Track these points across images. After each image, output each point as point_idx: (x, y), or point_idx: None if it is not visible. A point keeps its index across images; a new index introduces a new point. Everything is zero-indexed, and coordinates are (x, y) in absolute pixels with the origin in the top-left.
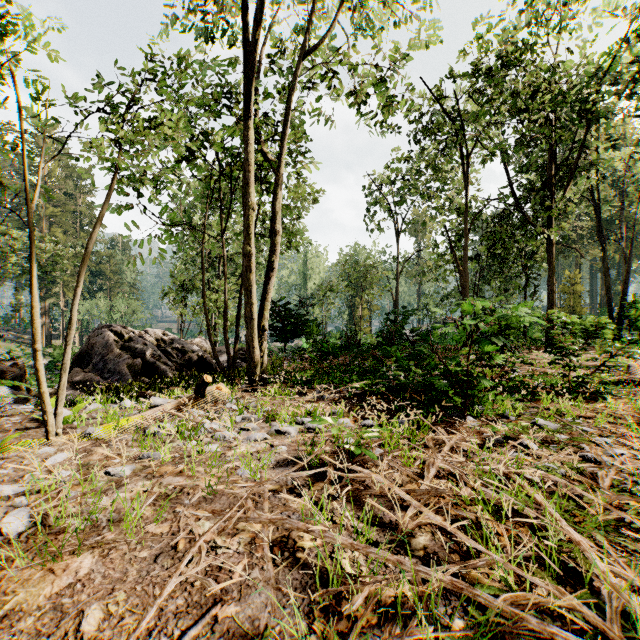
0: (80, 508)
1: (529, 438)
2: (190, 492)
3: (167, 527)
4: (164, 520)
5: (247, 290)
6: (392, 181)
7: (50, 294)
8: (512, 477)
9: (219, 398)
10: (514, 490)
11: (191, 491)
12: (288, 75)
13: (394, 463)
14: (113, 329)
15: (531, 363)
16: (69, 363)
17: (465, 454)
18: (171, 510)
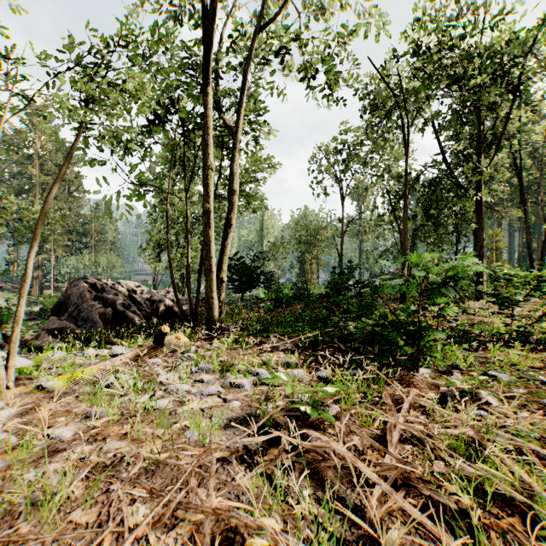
0: (3, 484)
1: (490, 394)
2: (131, 461)
3: (95, 513)
4: (94, 502)
5: (206, 245)
6: (338, 151)
7: (42, 251)
8: (485, 445)
9: (178, 347)
10: (494, 465)
11: (132, 460)
12: (246, 54)
13: (354, 428)
14: (88, 281)
15: (472, 313)
16: (22, 315)
17: (424, 411)
18: (105, 487)
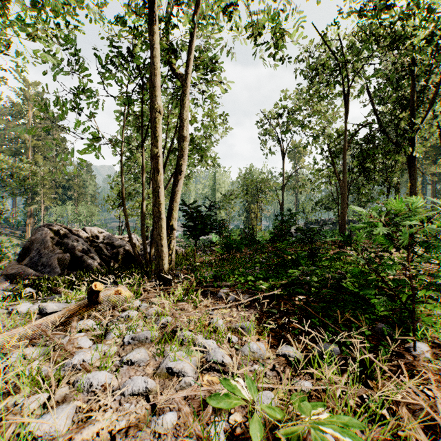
0: None
1: None
2: None
3: None
4: None
5: (155, 191)
6: (280, 115)
7: (34, 202)
8: None
9: (116, 304)
10: None
11: None
12: None
13: None
14: (51, 227)
15: (436, 262)
16: None
17: None
18: None
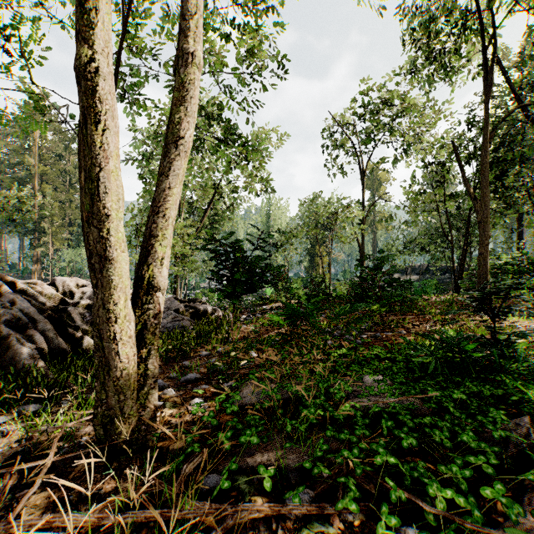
0: None
1: None
2: None
3: None
4: None
5: (90, 178)
6: (361, 117)
7: (40, 243)
8: None
9: None
10: None
11: None
12: None
13: None
14: None
15: None
16: None
17: None
18: None
